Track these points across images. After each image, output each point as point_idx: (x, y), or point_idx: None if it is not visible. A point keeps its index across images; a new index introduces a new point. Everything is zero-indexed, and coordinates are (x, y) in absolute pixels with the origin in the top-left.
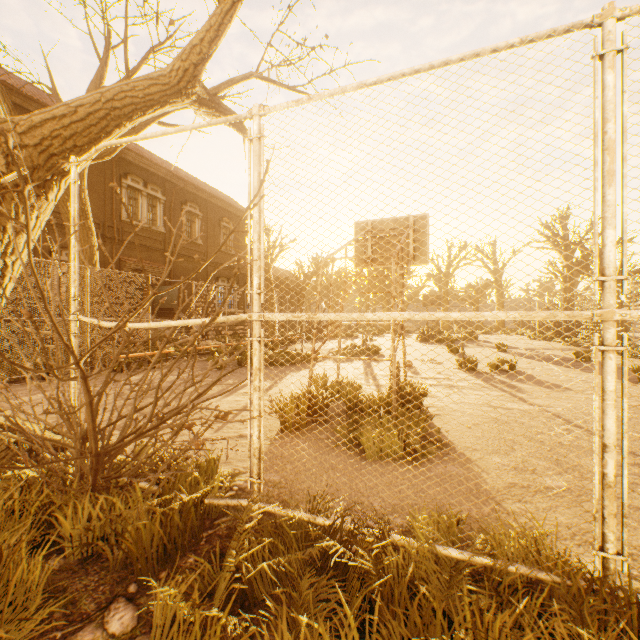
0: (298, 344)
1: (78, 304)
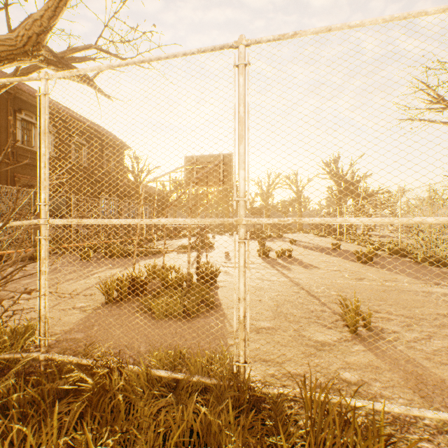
0: (160, 241)
1: None
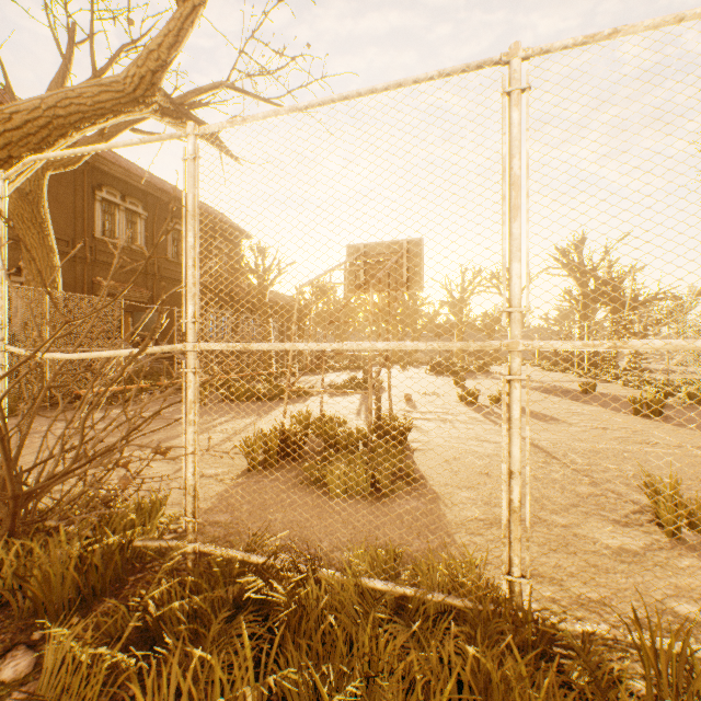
0: None
1: (6, 333)
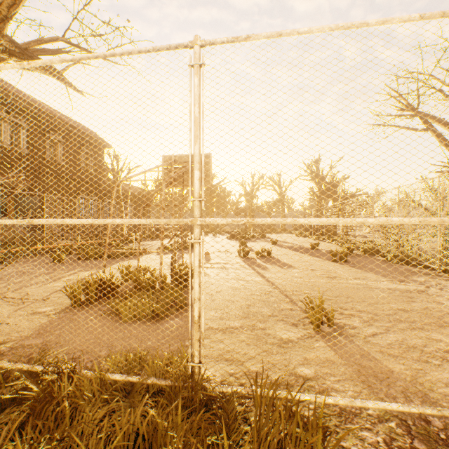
0: (141, 242)
1: None
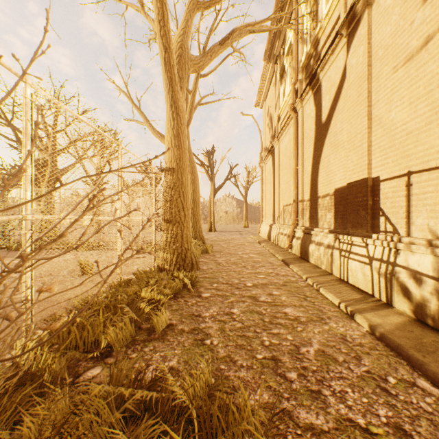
0: None
1: None
